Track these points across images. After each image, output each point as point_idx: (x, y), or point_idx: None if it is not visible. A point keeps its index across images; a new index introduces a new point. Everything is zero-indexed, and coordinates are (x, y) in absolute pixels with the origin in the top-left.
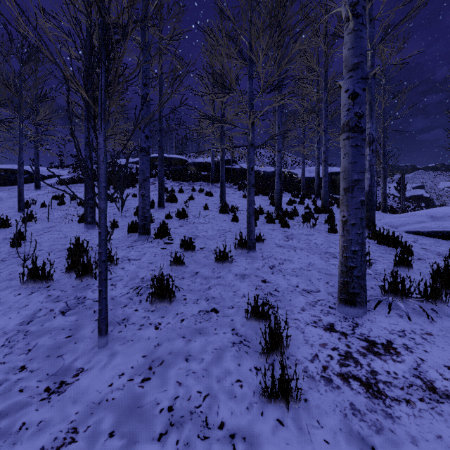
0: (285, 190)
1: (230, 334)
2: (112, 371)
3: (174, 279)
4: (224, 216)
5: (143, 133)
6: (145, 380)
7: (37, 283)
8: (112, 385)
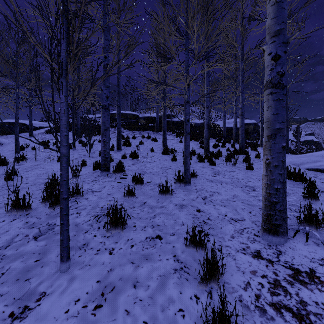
0: (210, 136)
1: (172, 260)
2: (69, 296)
3: (126, 210)
4: (166, 157)
5: (104, 94)
6: (98, 307)
7: (19, 211)
8: (68, 312)
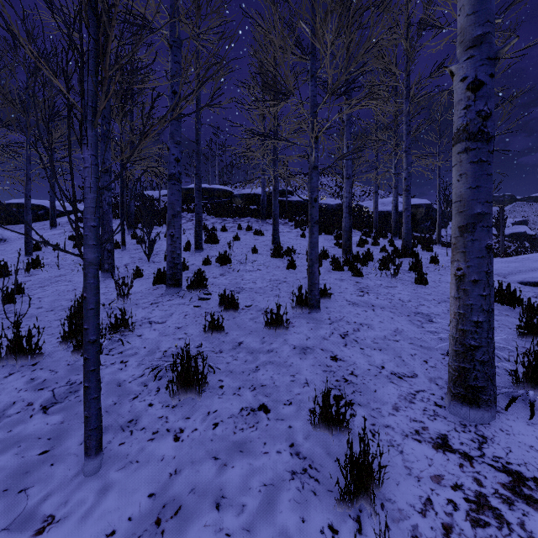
0: (353, 227)
1: (287, 454)
2: (97, 525)
3: (206, 358)
4: (278, 262)
5: (172, 156)
6: None
7: (20, 358)
8: None
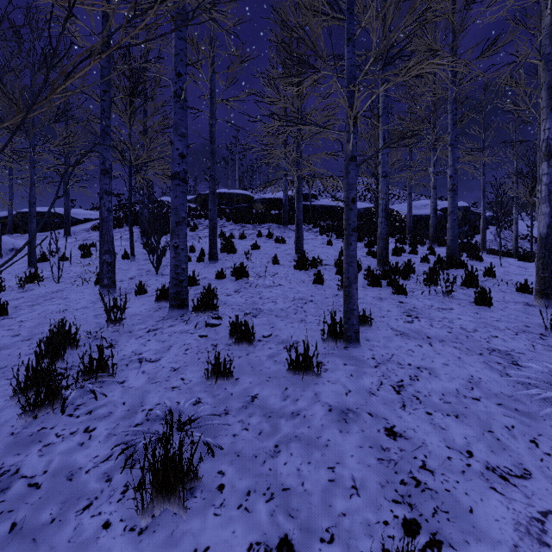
0: None
1: None
2: None
3: (199, 440)
4: (302, 275)
5: (175, 151)
6: None
7: None
8: None
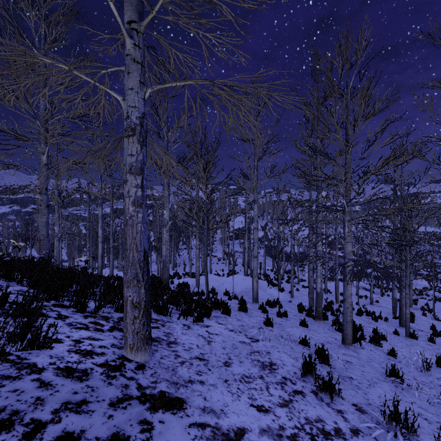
0: None
1: None
2: None
3: None
4: (383, 344)
5: None
6: None
7: None
8: None
